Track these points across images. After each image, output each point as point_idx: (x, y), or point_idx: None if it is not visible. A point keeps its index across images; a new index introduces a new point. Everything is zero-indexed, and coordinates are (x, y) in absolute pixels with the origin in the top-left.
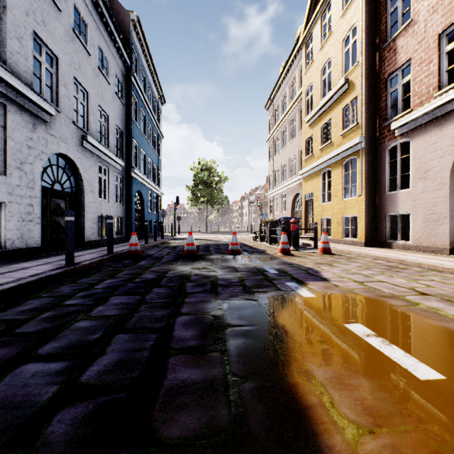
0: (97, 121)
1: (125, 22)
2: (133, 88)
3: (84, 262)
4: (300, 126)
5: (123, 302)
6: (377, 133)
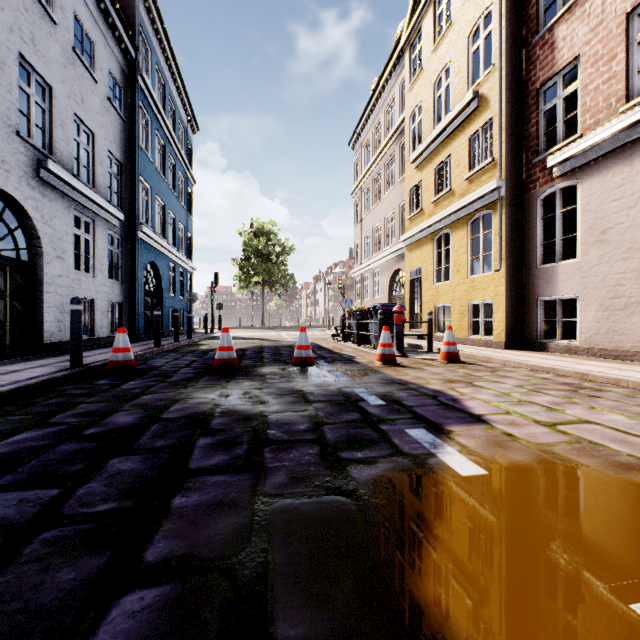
0: (71, 140)
1: None
2: (140, 96)
3: (0, 388)
4: (401, 170)
5: None
6: (522, 174)
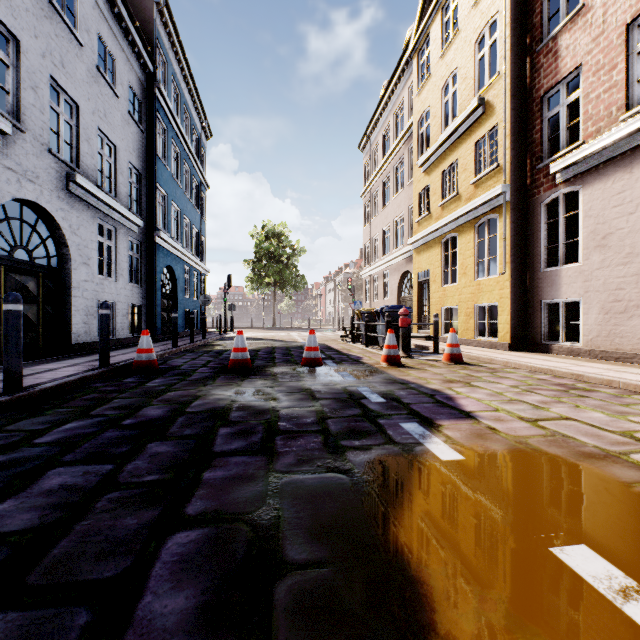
0: (95, 153)
1: (145, 5)
2: (158, 107)
3: (45, 385)
4: (410, 173)
5: (68, 485)
6: (527, 179)
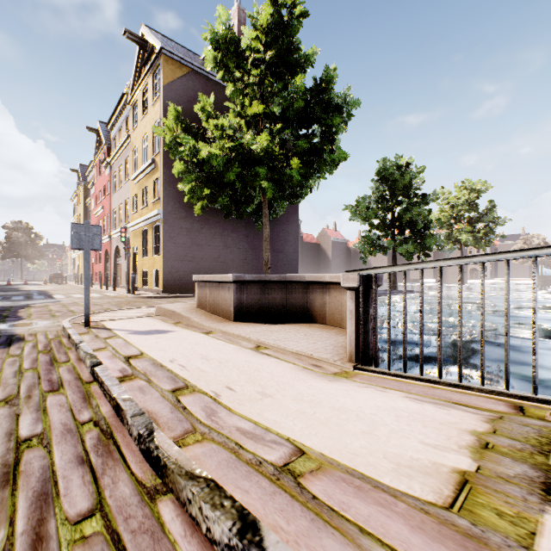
0: None
1: None
2: None
3: None
4: None
5: None
6: None
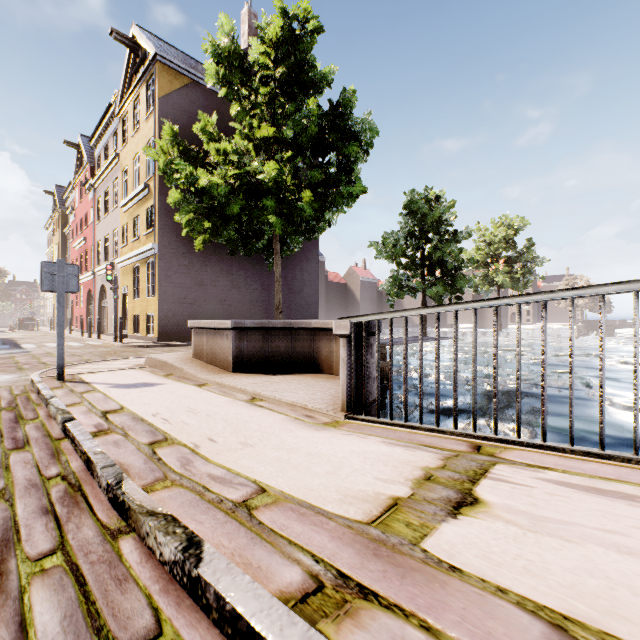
0: None
1: None
2: None
3: None
4: None
5: None
6: None
